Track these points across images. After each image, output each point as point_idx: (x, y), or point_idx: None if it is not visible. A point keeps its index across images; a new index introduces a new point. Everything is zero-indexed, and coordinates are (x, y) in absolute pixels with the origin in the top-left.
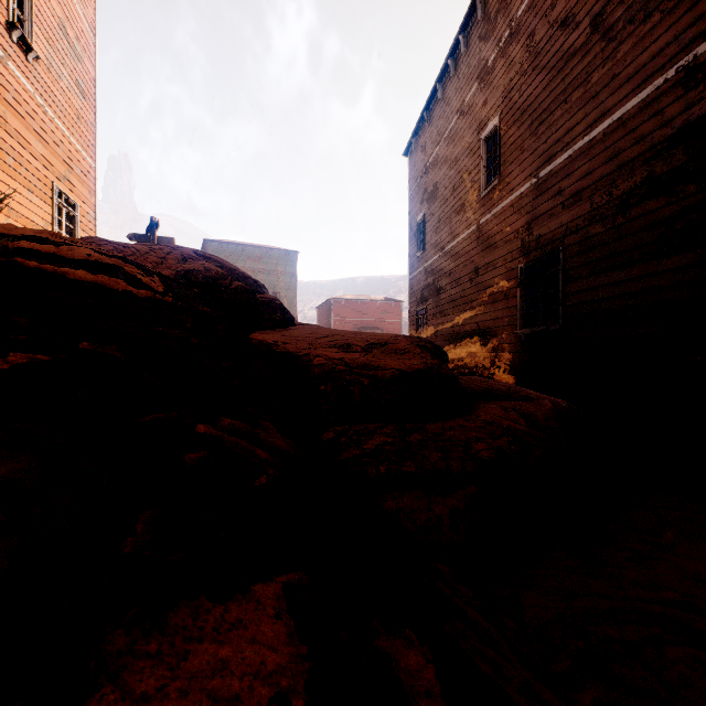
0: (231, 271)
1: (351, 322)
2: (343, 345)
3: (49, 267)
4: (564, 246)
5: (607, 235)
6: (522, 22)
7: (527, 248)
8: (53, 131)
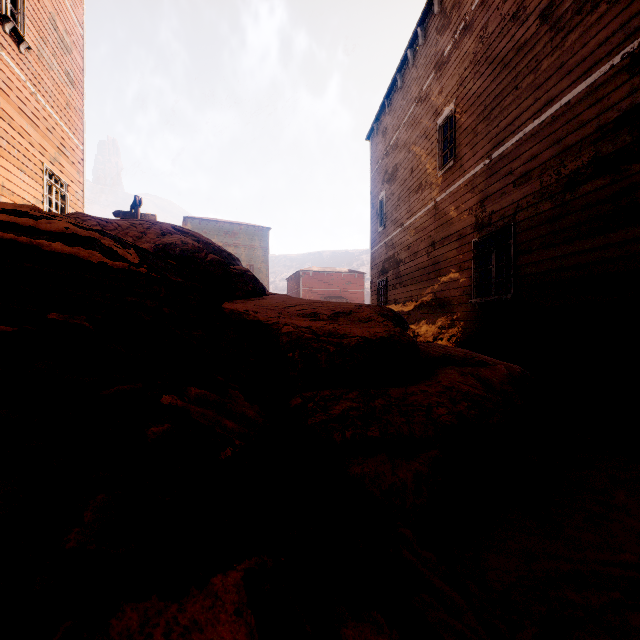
0: (207, 245)
1: (318, 292)
2: (310, 314)
3: (25, 239)
4: (515, 222)
5: (556, 211)
6: (476, 15)
7: (481, 224)
8: (44, 116)
